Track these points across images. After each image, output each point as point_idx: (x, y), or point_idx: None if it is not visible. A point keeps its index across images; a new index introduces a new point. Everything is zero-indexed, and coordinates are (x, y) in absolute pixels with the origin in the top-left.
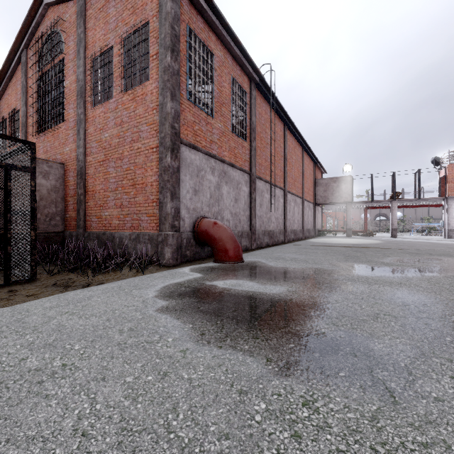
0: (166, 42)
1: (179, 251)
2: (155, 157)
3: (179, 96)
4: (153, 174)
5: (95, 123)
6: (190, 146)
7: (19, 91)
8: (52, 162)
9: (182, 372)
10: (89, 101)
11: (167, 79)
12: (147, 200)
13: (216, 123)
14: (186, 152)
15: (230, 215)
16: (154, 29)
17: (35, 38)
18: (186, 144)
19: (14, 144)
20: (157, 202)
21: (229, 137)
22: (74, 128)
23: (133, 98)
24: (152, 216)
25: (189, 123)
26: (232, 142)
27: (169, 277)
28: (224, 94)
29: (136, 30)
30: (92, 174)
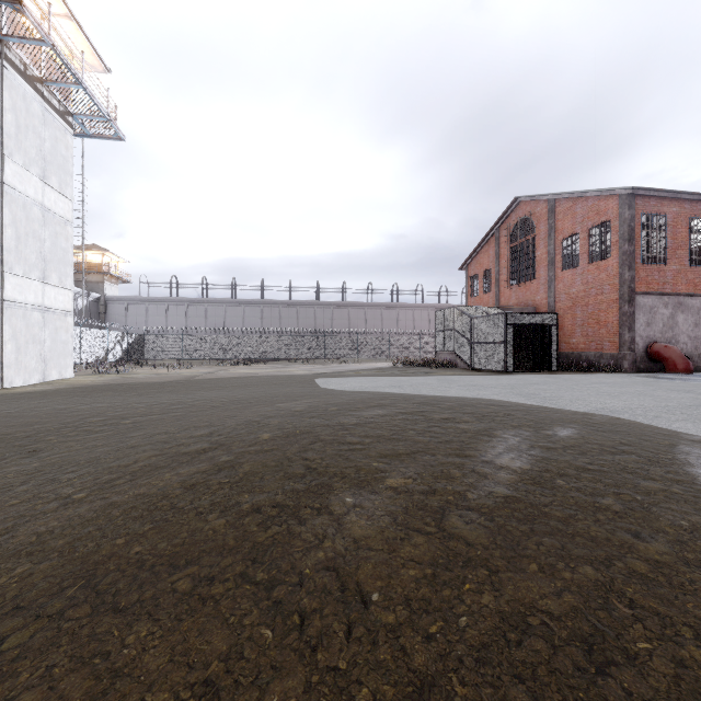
0: (624, 237)
1: (634, 364)
2: (615, 305)
3: (634, 266)
4: (613, 316)
5: (563, 281)
6: (643, 294)
7: (491, 256)
8: (529, 308)
9: (641, 379)
10: (559, 268)
11: (625, 259)
12: (609, 332)
13: (669, 267)
14: (639, 299)
15: (688, 338)
16: (615, 226)
17: (510, 223)
18: (640, 294)
19: (487, 292)
20: (617, 334)
21: (686, 272)
22: (545, 284)
23: (596, 268)
24: (613, 342)
25: (642, 279)
26: (690, 275)
27: (630, 374)
28: (679, 239)
29: (599, 225)
30: (561, 315)
